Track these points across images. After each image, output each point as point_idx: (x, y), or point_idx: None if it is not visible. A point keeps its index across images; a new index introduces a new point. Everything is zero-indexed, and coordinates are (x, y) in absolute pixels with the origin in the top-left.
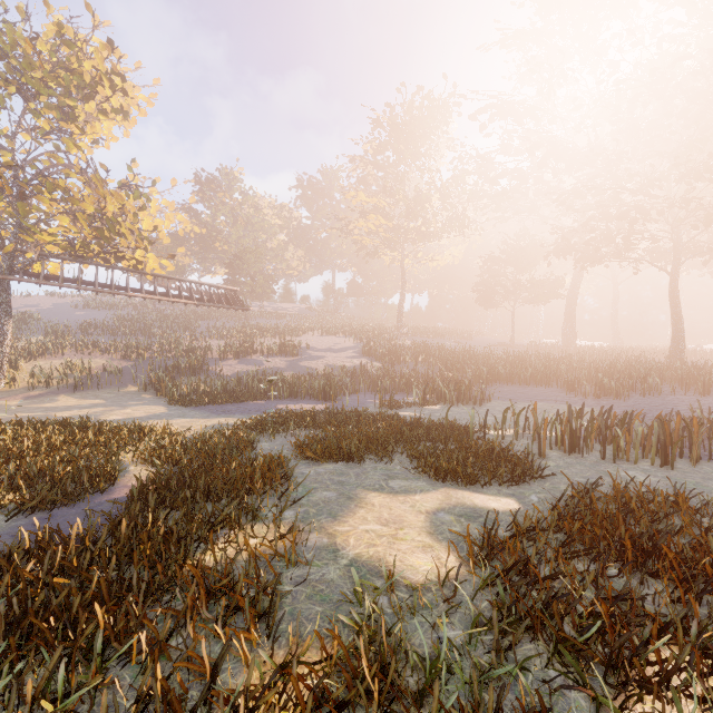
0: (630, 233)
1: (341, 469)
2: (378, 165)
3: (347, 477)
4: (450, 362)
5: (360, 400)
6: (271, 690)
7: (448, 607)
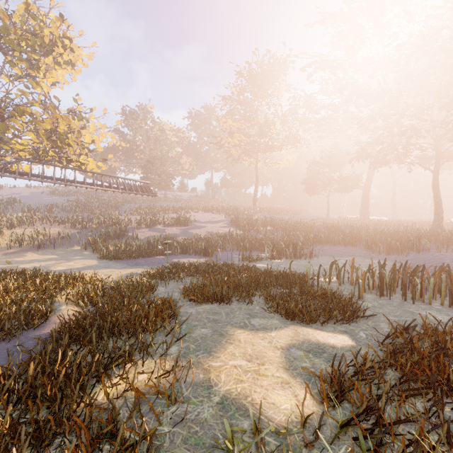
0: (406, 145)
1: (215, 309)
2: (240, 102)
3: (219, 316)
4: (288, 230)
5: (229, 255)
6: None
7: None
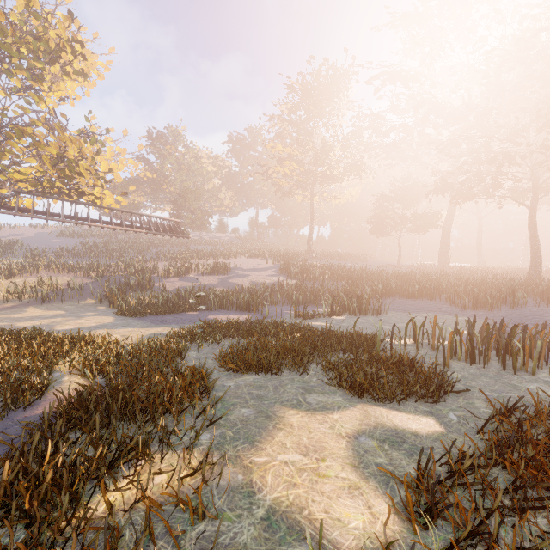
0: (497, 174)
1: (260, 381)
2: (292, 122)
3: (265, 390)
4: (351, 279)
5: (278, 311)
6: None
7: None
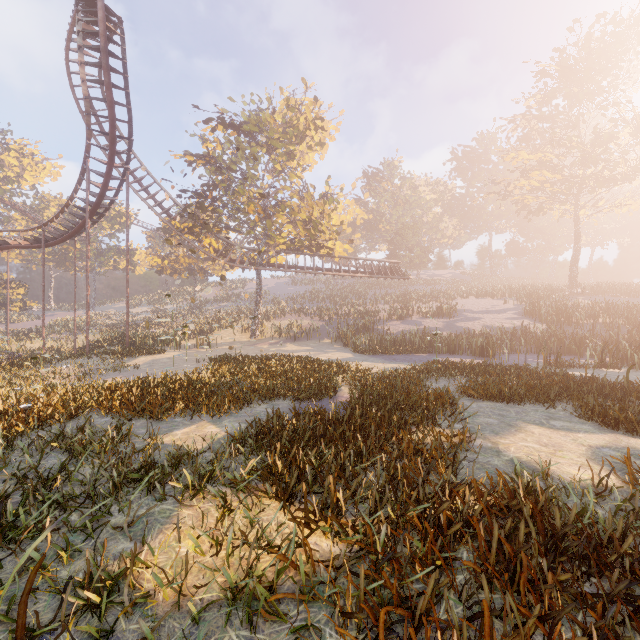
0: None
1: (501, 407)
2: (543, 117)
3: (507, 412)
4: None
5: (520, 359)
6: (461, 485)
7: (600, 500)
